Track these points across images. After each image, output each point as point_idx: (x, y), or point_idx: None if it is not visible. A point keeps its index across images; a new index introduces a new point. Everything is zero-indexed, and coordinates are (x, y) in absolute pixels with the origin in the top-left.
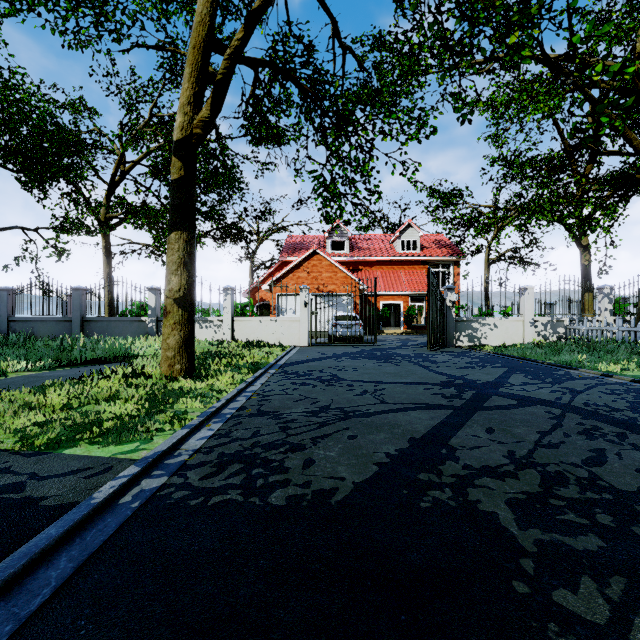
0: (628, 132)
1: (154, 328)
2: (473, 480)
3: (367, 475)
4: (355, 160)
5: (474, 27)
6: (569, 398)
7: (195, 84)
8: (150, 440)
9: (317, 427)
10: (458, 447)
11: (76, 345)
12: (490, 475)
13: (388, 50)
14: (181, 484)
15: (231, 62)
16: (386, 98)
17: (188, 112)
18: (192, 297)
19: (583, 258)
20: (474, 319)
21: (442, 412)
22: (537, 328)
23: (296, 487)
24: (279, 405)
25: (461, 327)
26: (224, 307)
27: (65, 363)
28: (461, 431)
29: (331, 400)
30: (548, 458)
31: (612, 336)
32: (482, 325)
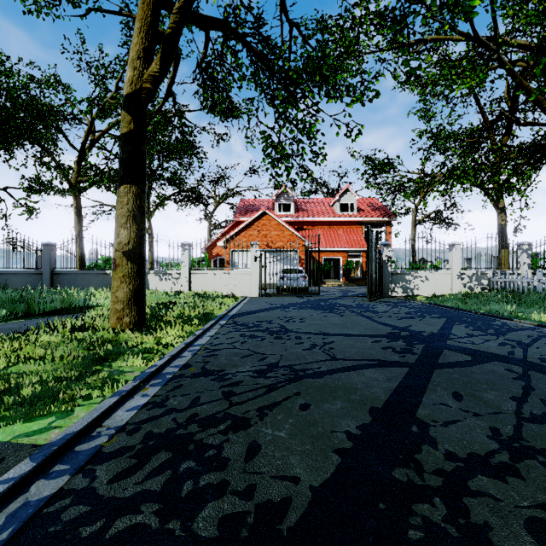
0: (545, 104)
1: None
2: (466, 481)
3: (327, 472)
4: (302, 121)
5: (410, 5)
6: (521, 352)
7: (145, 39)
8: (70, 413)
9: (264, 392)
10: (429, 422)
11: (40, 296)
12: (484, 471)
13: (330, 32)
14: (82, 491)
15: (180, 16)
16: (329, 73)
17: (138, 67)
18: (142, 250)
19: (500, 219)
20: (407, 272)
21: (398, 371)
22: (463, 280)
23: (234, 497)
24: (225, 362)
25: (396, 279)
26: (182, 261)
27: (21, 315)
28: (426, 397)
29: (280, 356)
30: (543, 440)
31: (533, 287)
32: (414, 277)
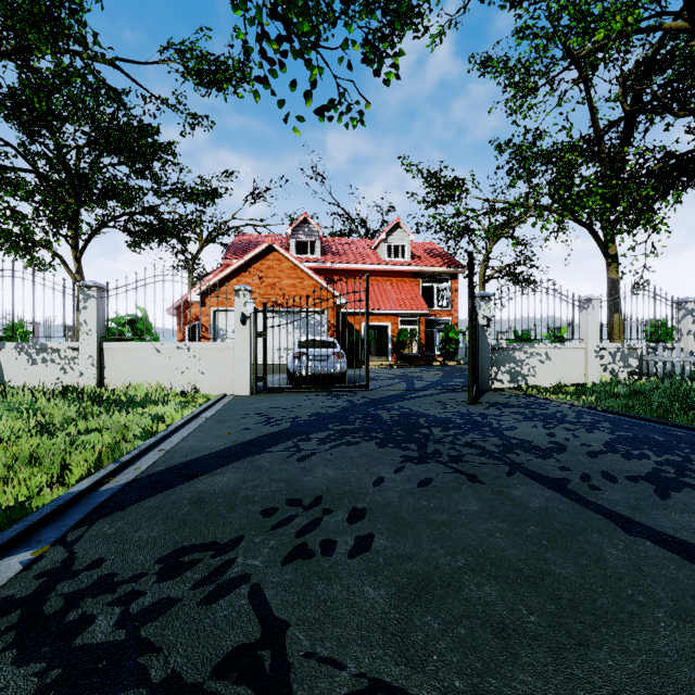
0: None
1: None
2: None
3: None
4: None
5: None
6: None
7: None
8: None
9: None
10: None
11: None
12: None
13: None
14: None
15: None
16: None
17: None
18: None
19: (611, 271)
20: (518, 346)
21: None
22: (603, 359)
23: None
24: None
25: (499, 358)
26: (81, 322)
27: None
28: None
29: None
30: None
31: None
32: (529, 355)
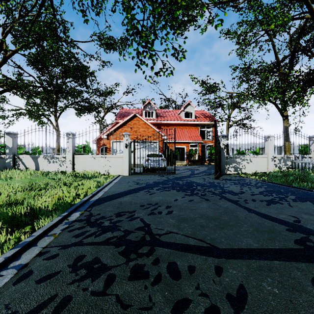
0: None
1: (11, 163)
2: None
3: None
4: None
5: None
6: None
7: None
8: None
9: None
10: None
11: None
12: None
13: None
14: None
15: None
16: None
17: None
18: None
19: (285, 122)
20: (238, 156)
21: None
22: (275, 162)
23: None
24: None
25: (229, 161)
26: (66, 147)
27: None
28: None
29: None
30: None
31: None
32: (242, 160)
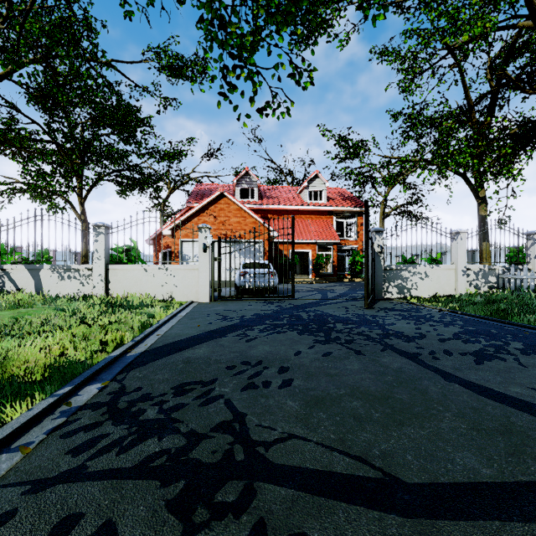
0: None
1: None
2: None
3: None
4: None
5: None
6: None
7: None
8: None
9: None
10: None
11: None
12: None
13: None
14: None
15: None
16: None
17: None
18: None
19: (481, 209)
20: (404, 267)
21: None
22: (469, 277)
23: None
24: None
25: (390, 276)
26: (94, 251)
27: None
28: None
29: None
30: None
31: None
32: (412, 274)
